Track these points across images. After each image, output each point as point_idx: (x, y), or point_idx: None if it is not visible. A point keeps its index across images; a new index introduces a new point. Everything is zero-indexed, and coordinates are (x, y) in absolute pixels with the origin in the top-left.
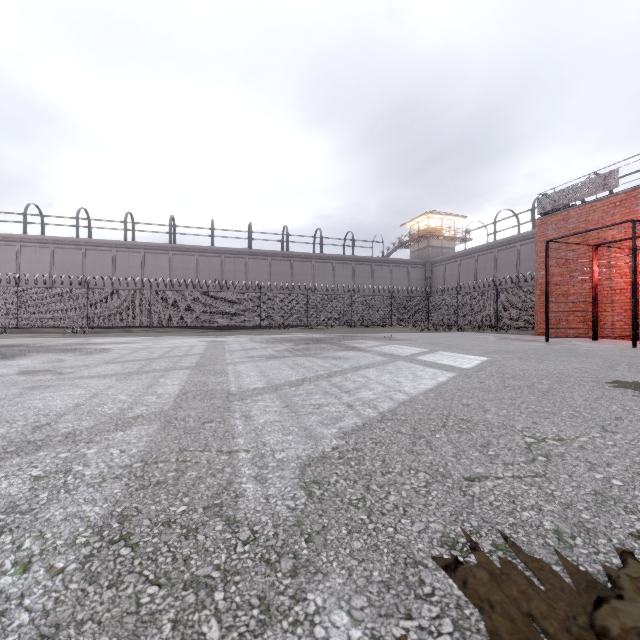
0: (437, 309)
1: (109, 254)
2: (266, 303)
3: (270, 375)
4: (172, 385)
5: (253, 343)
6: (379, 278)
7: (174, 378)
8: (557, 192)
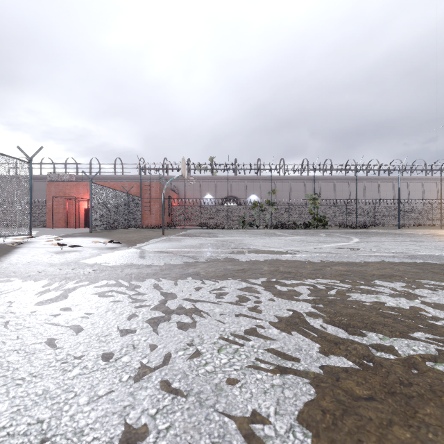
0: None
1: None
2: None
3: None
4: None
5: None
6: None
7: None
8: (55, 174)
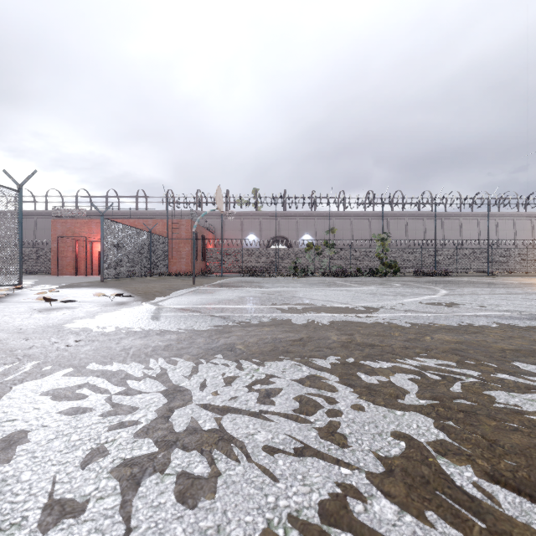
0: None
1: None
2: None
3: None
4: None
5: None
6: None
7: None
8: (62, 209)
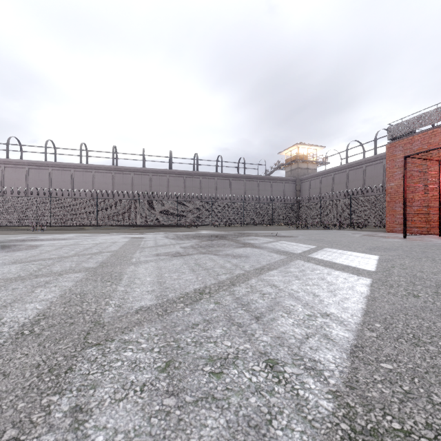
0: (305, 212)
1: (69, 173)
2: (181, 208)
3: (166, 282)
4: (39, 302)
5: (166, 239)
6: (263, 190)
7: (55, 287)
8: (404, 122)
